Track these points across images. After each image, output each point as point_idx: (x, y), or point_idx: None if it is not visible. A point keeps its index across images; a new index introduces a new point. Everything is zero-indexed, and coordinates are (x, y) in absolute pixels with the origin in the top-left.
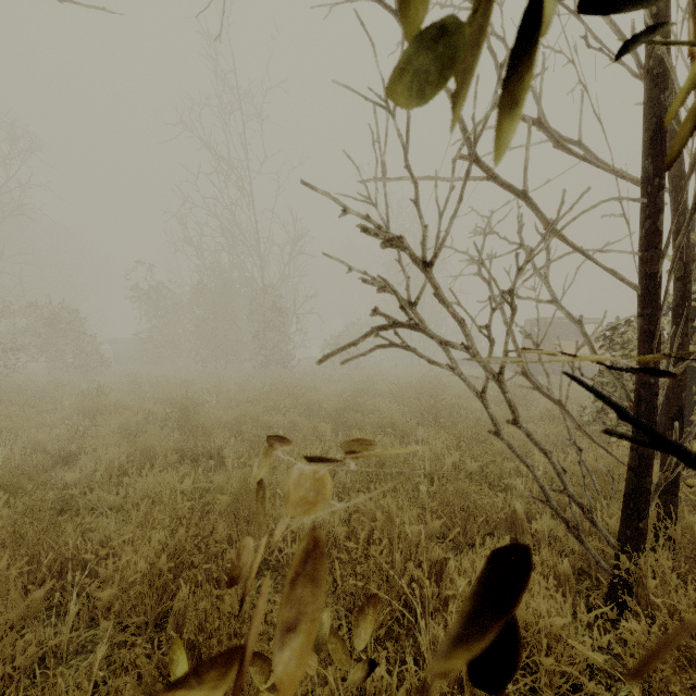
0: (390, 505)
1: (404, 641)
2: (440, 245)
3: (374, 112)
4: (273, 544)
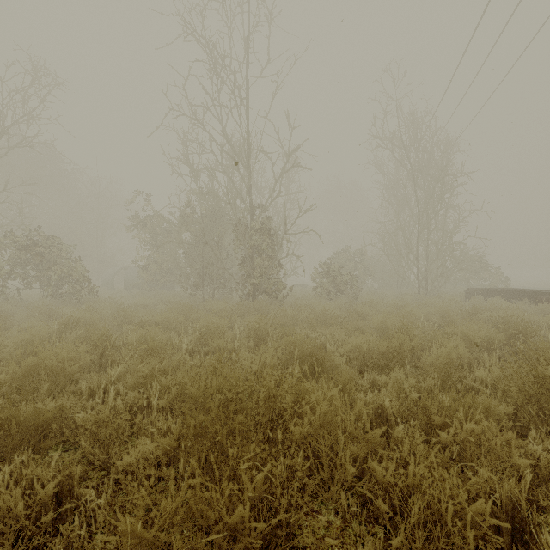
0: None
1: None
2: None
3: None
4: None
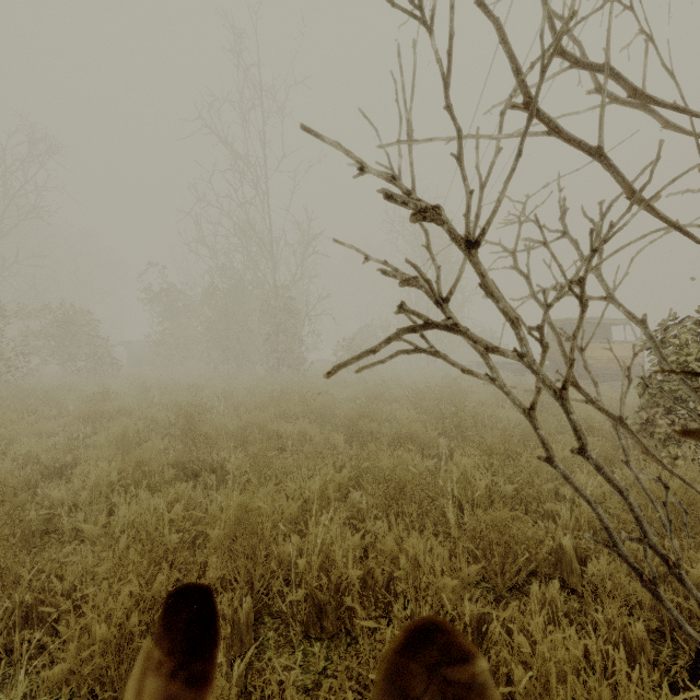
0: (417, 547)
1: None
2: (490, 218)
3: (398, 54)
4: (274, 589)
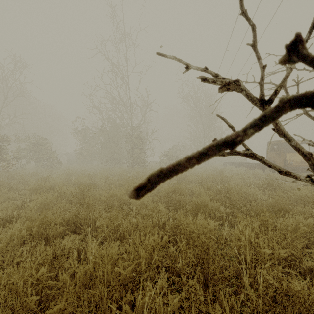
0: None
1: None
2: None
3: None
4: None
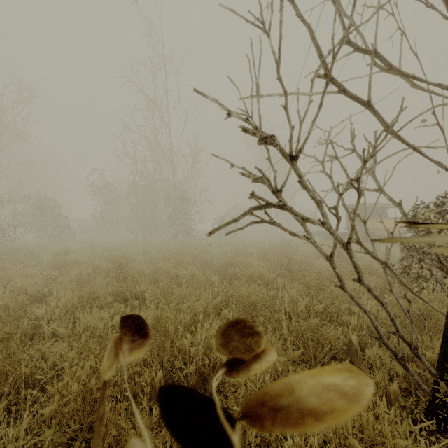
0: None
1: (273, 446)
2: (304, 142)
3: (251, 44)
4: (176, 366)
